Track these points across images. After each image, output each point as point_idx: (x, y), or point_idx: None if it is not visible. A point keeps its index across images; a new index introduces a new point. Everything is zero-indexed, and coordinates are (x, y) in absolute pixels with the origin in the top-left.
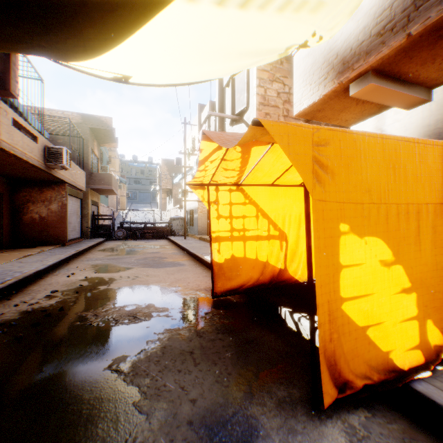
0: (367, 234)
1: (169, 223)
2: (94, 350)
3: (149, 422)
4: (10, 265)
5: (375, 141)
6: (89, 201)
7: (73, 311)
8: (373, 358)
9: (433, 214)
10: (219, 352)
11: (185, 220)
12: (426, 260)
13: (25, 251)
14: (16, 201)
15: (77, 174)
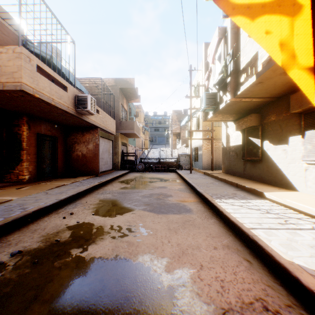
0: None
1: (177, 159)
2: None
3: None
4: (33, 196)
5: None
6: (119, 142)
7: None
8: None
9: None
10: None
11: (190, 156)
12: None
13: (65, 181)
14: (67, 143)
15: (107, 121)
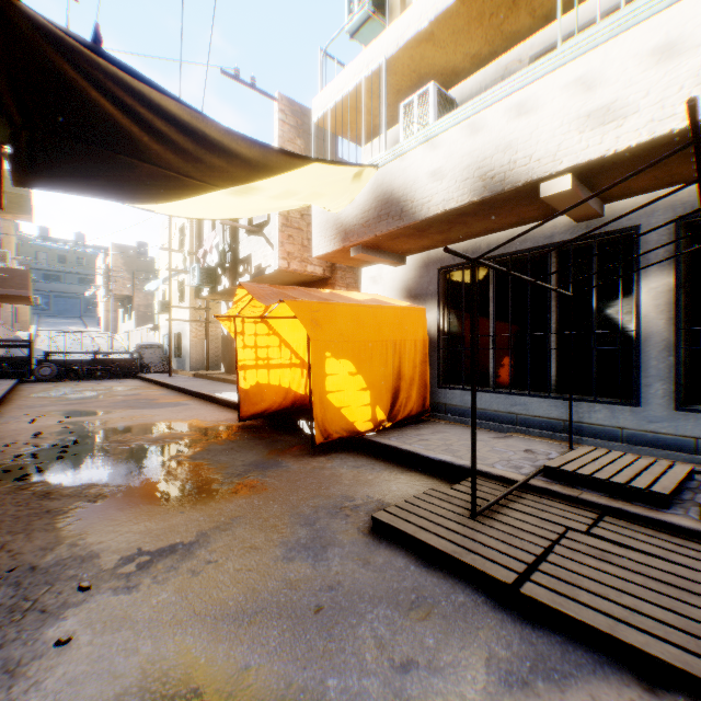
0: (341, 358)
1: (139, 354)
2: (148, 456)
3: (219, 468)
4: None
5: (346, 308)
6: None
7: (90, 443)
8: (345, 425)
9: (382, 347)
10: (253, 447)
11: (170, 349)
12: (377, 373)
13: None
14: None
15: None
